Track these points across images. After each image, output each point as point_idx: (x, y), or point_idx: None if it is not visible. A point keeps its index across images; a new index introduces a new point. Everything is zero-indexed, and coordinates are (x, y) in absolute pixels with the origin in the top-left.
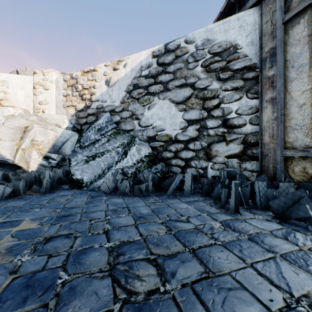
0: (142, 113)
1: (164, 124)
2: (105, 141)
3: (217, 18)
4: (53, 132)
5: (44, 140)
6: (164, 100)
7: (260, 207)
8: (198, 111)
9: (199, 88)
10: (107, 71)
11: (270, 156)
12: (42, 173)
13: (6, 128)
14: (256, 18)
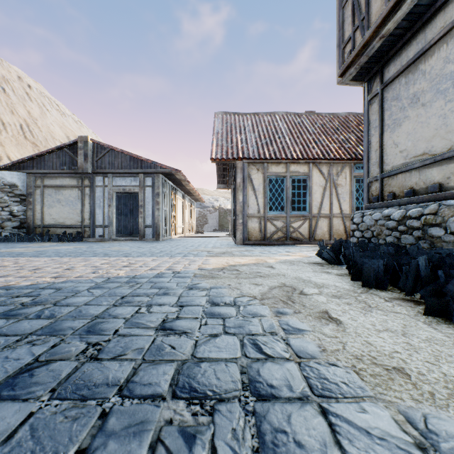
0: None
1: None
2: None
3: (6, 166)
4: None
5: None
6: None
7: (26, 241)
8: None
9: None
10: None
11: (31, 227)
12: None
13: None
14: (26, 178)
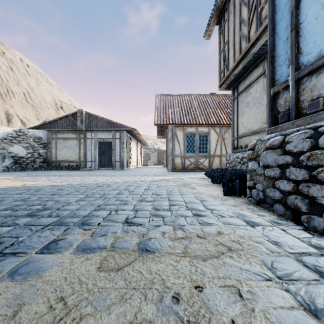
0: (9, 148)
1: (19, 152)
2: None
3: (36, 126)
4: None
5: None
6: (19, 145)
7: (48, 170)
8: (32, 150)
9: (32, 145)
10: None
11: (49, 162)
12: None
13: None
14: (47, 133)
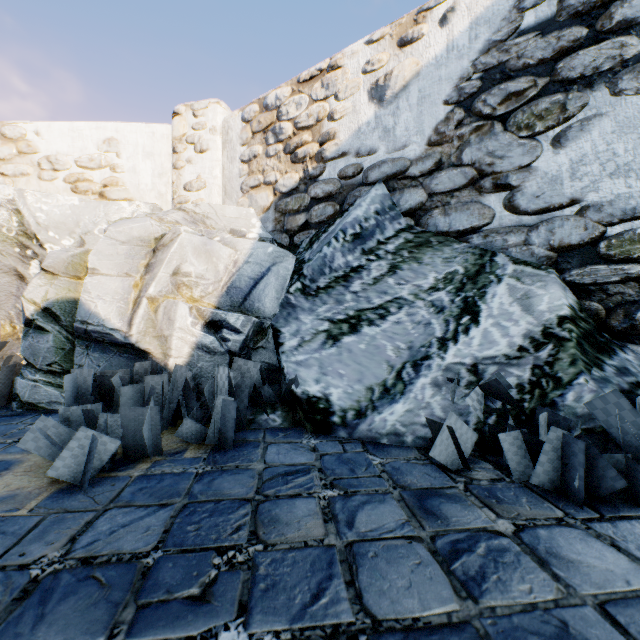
0: (523, 164)
1: None
2: (381, 271)
3: None
4: (228, 251)
5: (205, 273)
6: None
7: None
8: None
9: None
10: (378, 56)
11: None
12: (202, 372)
13: (111, 243)
14: None
